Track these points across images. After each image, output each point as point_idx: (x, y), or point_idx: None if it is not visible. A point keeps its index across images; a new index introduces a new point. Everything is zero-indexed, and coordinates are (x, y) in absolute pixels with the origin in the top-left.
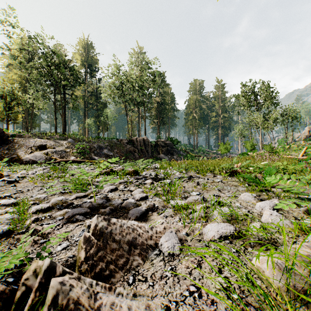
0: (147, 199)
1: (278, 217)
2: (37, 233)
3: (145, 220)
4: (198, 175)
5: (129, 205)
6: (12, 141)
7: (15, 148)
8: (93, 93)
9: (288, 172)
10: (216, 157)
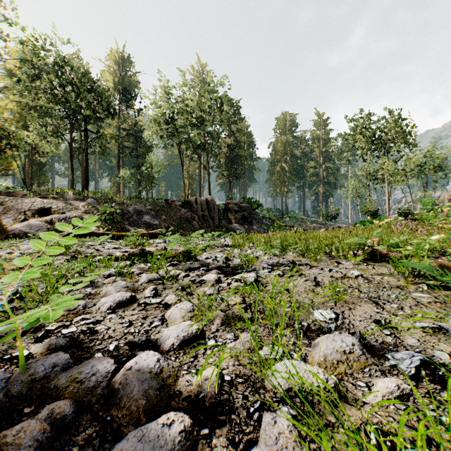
0: (201, 342)
1: None
2: None
3: None
4: (305, 260)
5: (131, 386)
6: None
7: None
8: (132, 132)
9: None
10: (316, 227)
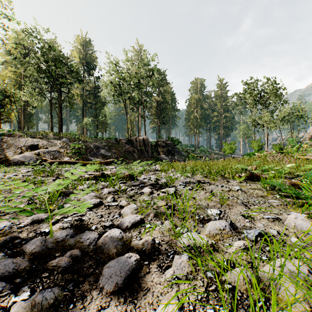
0: (143, 226)
1: None
2: None
3: (134, 292)
4: (207, 180)
5: (108, 244)
6: (0, 140)
7: (4, 148)
8: (91, 92)
9: None
10: (218, 157)
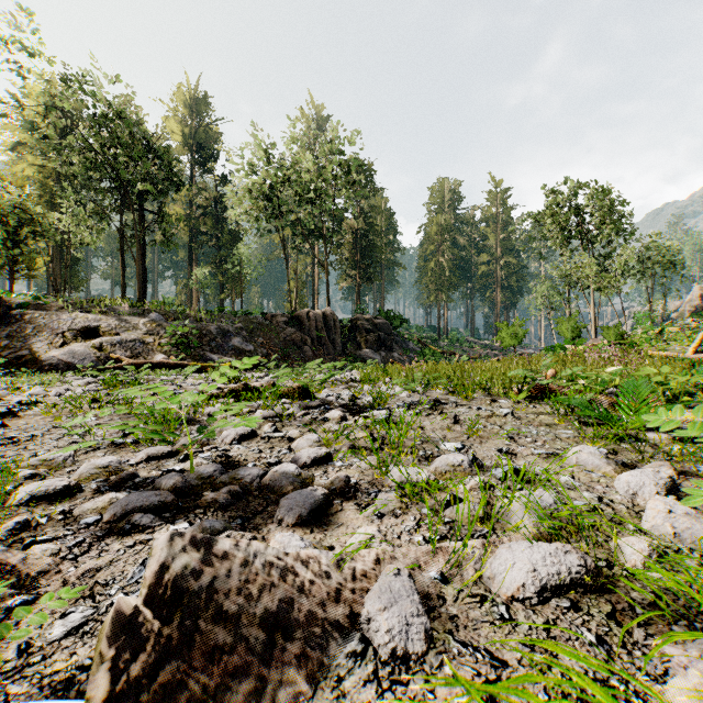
0: (330, 464)
1: (692, 520)
2: (6, 575)
3: (323, 526)
4: (454, 399)
5: (280, 480)
6: (19, 317)
7: (27, 335)
8: (210, 210)
9: (673, 391)
10: (490, 355)
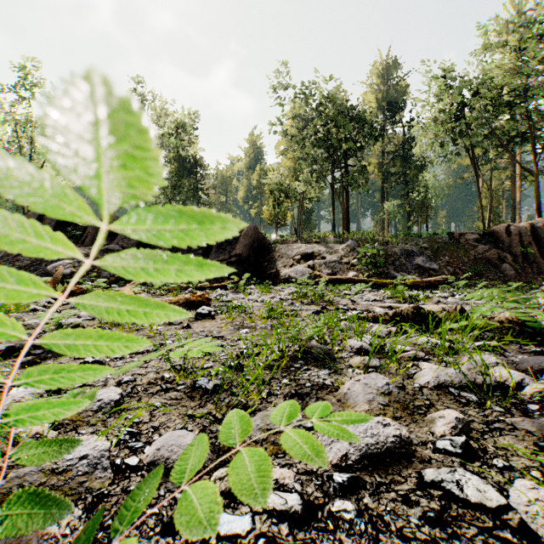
0: None
1: None
2: None
3: None
4: None
5: None
6: (273, 249)
7: (275, 260)
8: (398, 153)
9: None
10: None
